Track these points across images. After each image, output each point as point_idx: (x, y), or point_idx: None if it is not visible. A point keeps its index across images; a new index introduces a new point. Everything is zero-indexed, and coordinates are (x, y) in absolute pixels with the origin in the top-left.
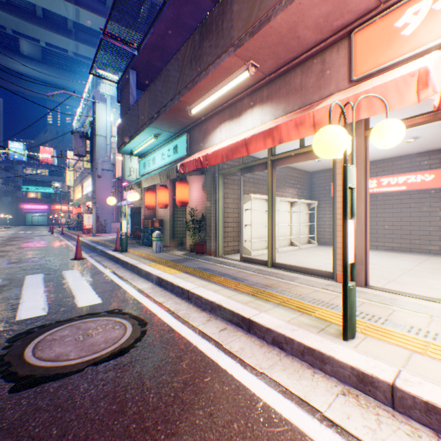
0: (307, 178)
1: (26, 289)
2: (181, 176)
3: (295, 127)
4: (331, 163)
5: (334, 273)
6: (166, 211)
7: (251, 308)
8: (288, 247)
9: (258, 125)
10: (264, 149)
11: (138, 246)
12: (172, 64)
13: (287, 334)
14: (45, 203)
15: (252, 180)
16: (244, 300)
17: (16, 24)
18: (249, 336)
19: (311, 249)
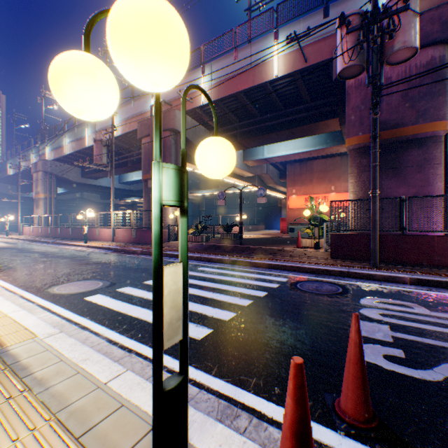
0: None
1: None
2: None
3: None
4: None
5: None
6: None
7: None
8: None
9: None
10: None
11: None
12: None
13: None
14: None
15: None
16: None
17: None
18: None
19: None
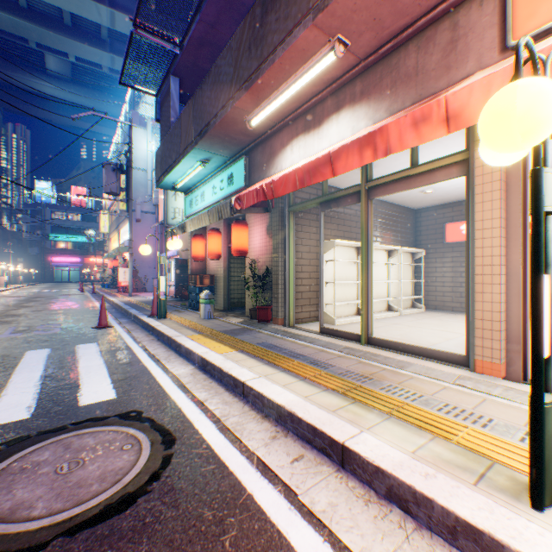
0: (411, 218)
1: (18, 372)
2: (239, 217)
3: (413, 126)
4: (447, 196)
5: (469, 357)
6: (219, 263)
7: (343, 421)
8: (385, 313)
9: (348, 135)
10: (353, 176)
11: (183, 310)
12: (224, 57)
13: (418, 487)
14: (77, 255)
15: (335, 220)
16: (330, 403)
17: (40, 35)
18: (344, 477)
19: (418, 315)
